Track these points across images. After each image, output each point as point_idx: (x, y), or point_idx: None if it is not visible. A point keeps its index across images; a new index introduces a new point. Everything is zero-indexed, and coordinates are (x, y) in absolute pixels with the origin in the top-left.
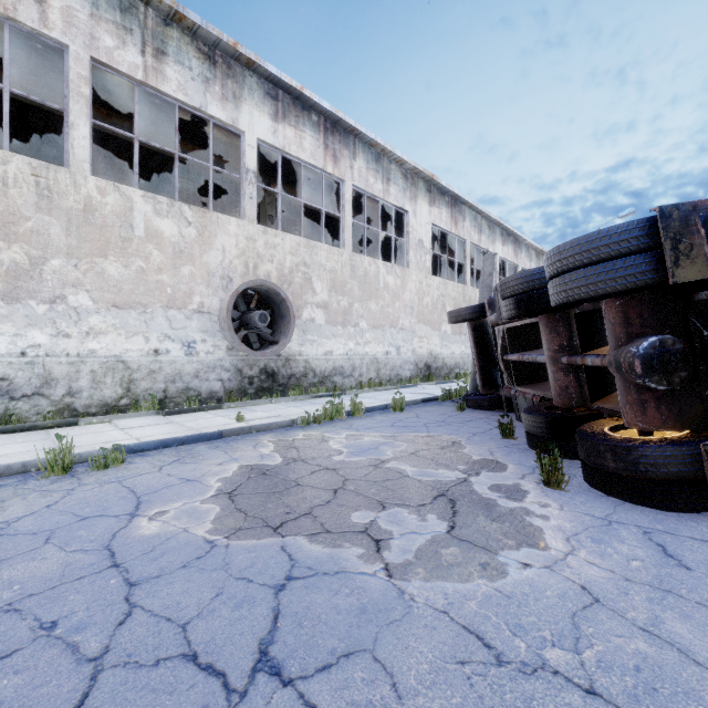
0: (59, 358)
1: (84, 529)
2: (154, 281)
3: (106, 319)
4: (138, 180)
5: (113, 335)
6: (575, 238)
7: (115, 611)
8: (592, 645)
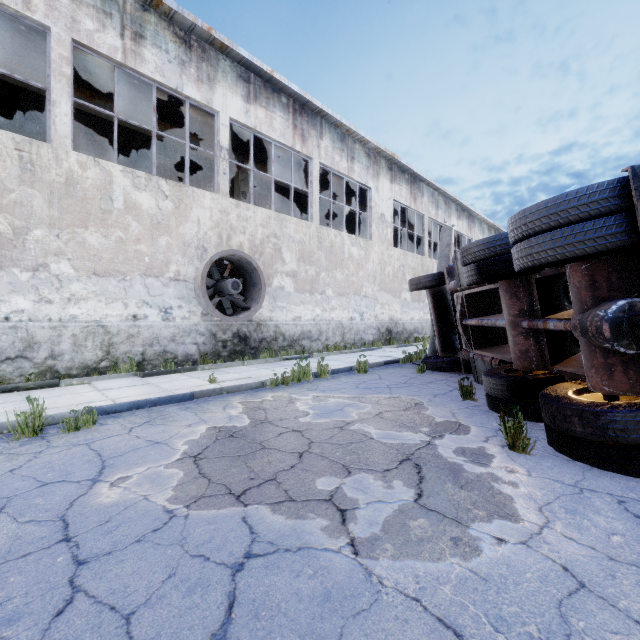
0: (41, 323)
1: (42, 496)
2: (132, 251)
3: (87, 286)
4: (123, 160)
5: (93, 301)
6: (542, 201)
7: (56, 597)
8: None
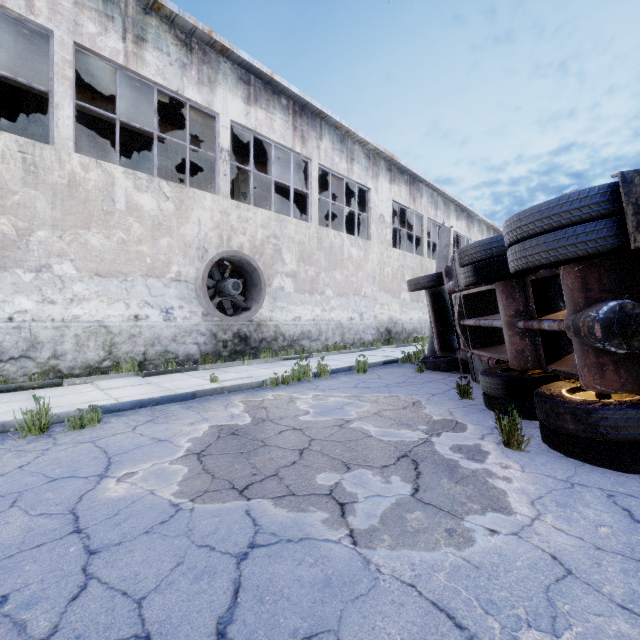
0: (44, 323)
1: (52, 491)
2: (134, 251)
3: (89, 286)
4: (123, 161)
5: (96, 302)
6: (536, 205)
7: (70, 583)
8: (570, 626)
